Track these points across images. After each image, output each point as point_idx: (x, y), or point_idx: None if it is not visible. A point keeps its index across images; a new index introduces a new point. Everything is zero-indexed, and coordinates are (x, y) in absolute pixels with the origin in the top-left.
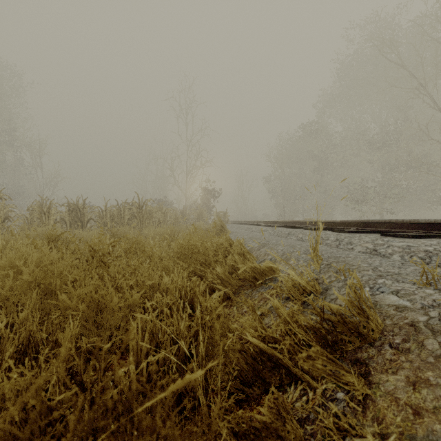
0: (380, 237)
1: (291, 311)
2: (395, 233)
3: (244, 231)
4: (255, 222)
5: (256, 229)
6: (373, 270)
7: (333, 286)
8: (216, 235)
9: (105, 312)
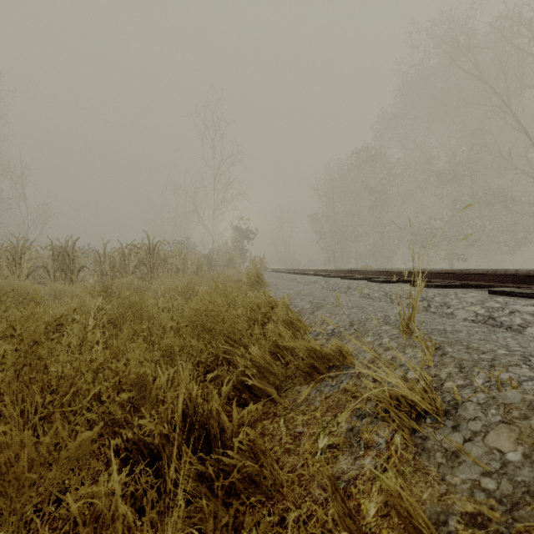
0: (490, 296)
1: None
2: (512, 291)
3: (288, 282)
4: (300, 271)
5: (303, 279)
6: (527, 365)
7: (466, 401)
8: (250, 288)
9: (5, 484)
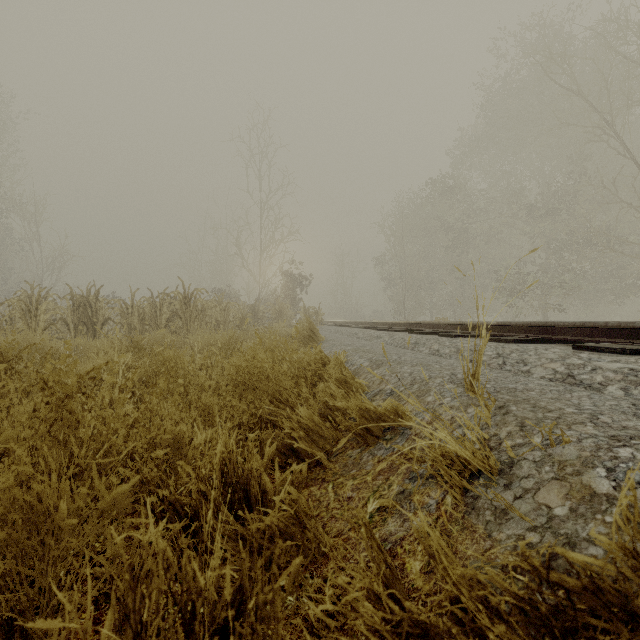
0: (573, 352)
1: (473, 575)
2: (598, 346)
3: (347, 337)
4: (362, 324)
5: (364, 334)
6: (593, 423)
7: (522, 459)
8: (302, 344)
9: (43, 532)
